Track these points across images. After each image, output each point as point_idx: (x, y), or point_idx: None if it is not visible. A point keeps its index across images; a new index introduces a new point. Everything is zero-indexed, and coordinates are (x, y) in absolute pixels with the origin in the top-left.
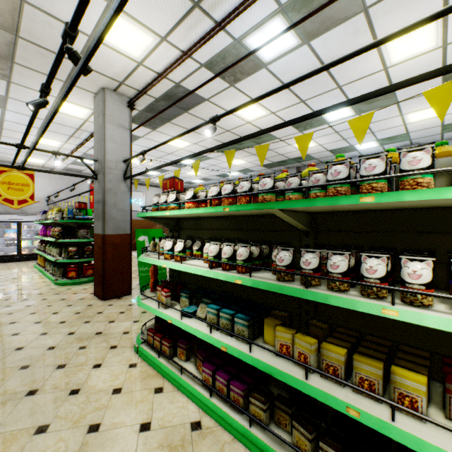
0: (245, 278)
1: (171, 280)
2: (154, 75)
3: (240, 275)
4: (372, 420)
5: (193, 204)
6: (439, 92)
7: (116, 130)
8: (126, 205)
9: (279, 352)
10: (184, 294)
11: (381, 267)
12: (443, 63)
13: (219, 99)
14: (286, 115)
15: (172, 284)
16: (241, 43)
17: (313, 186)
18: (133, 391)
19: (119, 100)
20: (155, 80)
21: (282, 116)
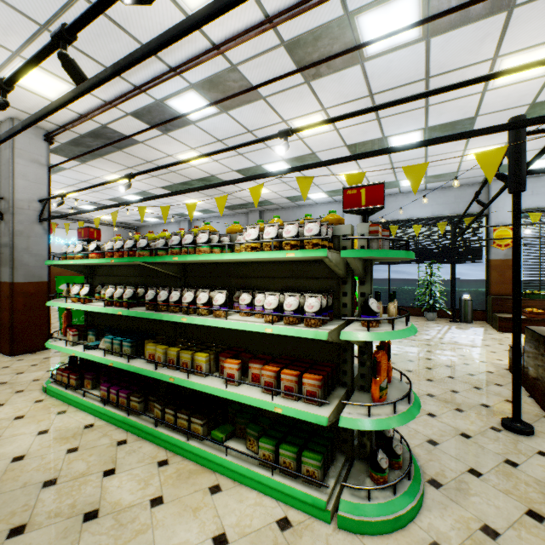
0: (125, 310)
1: (86, 325)
2: (75, 114)
3: (124, 309)
4: (179, 380)
5: (96, 255)
6: (255, 190)
7: (29, 166)
8: (42, 250)
9: (144, 358)
10: (91, 332)
11: (190, 296)
12: (343, 141)
13: (155, 143)
14: (229, 164)
15: (84, 326)
16: (163, 103)
17: (159, 248)
18: (36, 416)
19: (33, 133)
20: (76, 121)
21: (226, 164)
